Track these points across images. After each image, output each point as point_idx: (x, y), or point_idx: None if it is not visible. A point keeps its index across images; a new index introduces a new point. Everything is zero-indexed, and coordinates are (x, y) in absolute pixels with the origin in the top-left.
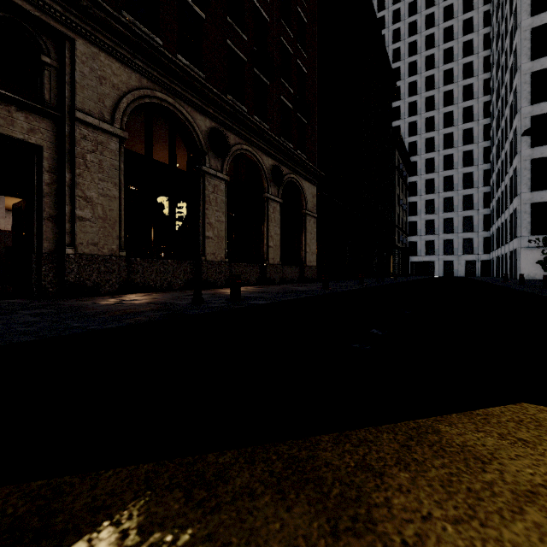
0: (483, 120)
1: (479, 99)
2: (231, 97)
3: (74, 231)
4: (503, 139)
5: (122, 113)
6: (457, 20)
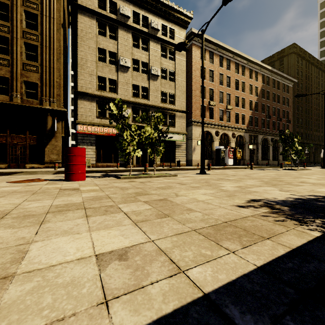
0: None
1: None
2: (273, 130)
3: (258, 157)
4: None
5: (261, 141)
6: None
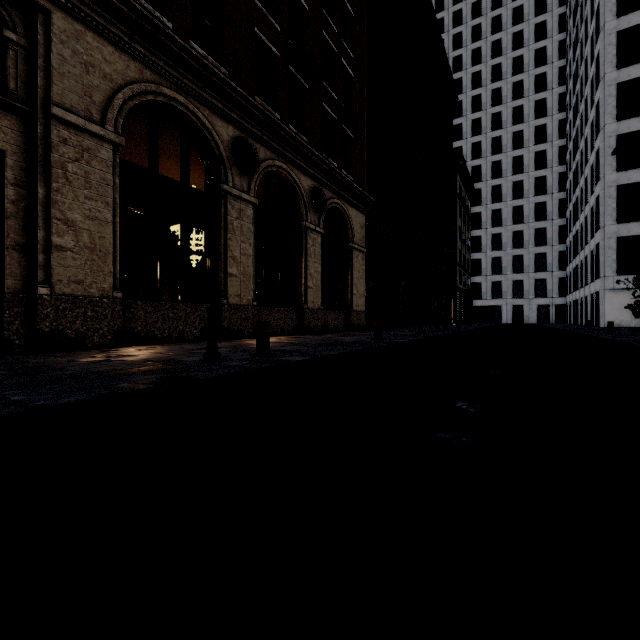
0: (558, 141)
1: (554, 117)
2: (260, 101)
3: (50, 264)
4: (583, 163)
5: (117, 112)
6: (528, 23)
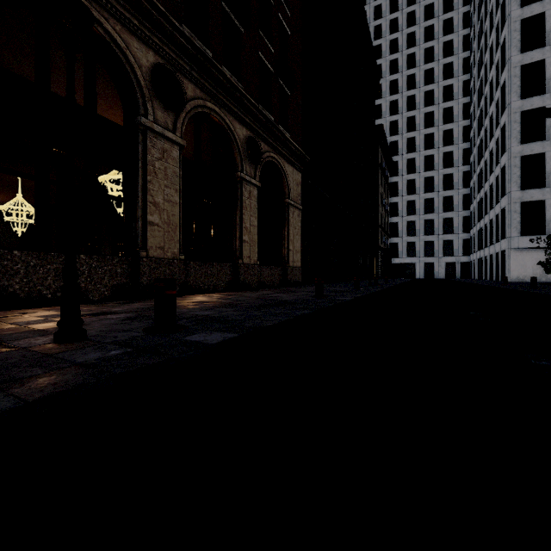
0: (462, 121)
1: (459, 100)
2: (188, 31)
3: None
4: (487, 138)
5: None
6: (438, 19)
